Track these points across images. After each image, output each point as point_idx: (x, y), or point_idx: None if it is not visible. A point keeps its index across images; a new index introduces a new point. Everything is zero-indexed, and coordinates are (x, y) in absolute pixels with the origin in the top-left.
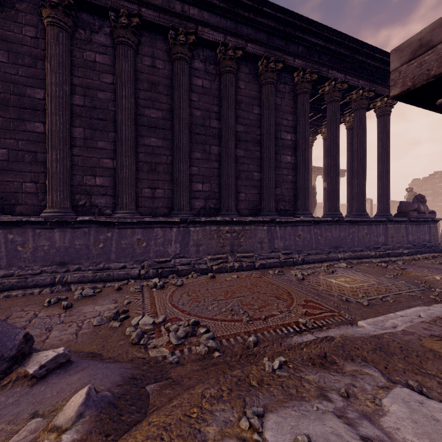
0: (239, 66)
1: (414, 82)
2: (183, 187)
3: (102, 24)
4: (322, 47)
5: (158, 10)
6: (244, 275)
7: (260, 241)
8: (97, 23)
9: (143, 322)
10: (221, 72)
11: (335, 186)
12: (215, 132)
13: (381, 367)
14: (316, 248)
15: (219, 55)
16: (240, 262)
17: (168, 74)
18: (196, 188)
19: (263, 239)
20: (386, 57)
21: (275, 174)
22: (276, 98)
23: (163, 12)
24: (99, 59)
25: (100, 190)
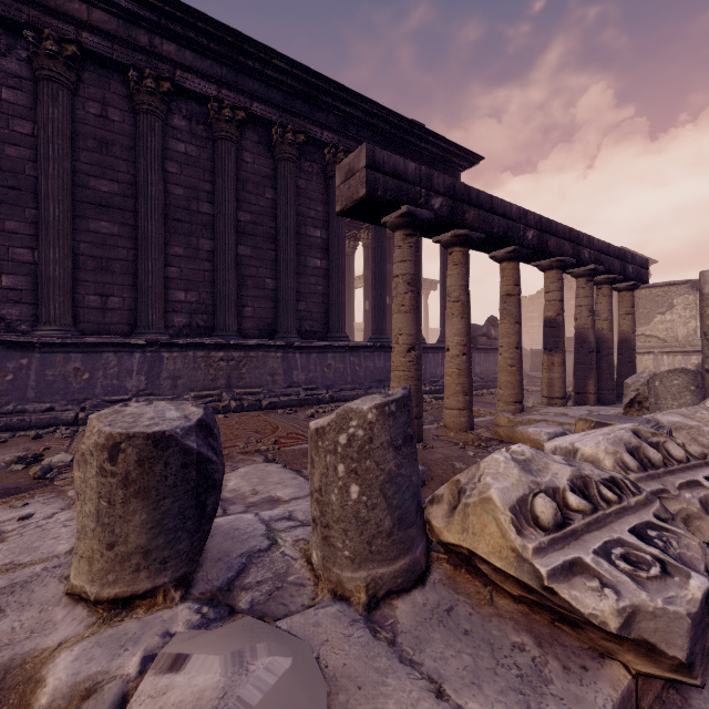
0: (245, 131)
1: (347, 203)
2: (152, 295)
3: (13, 43)
4: (361, 120)
5: (110, 39)
6: (237, 415)
7: (272, 372)
8: (4, 41)
9: (58, 460)
10: (215, 137)
11: (381, 302)
12: (206, 219)
13: (286, 462)
14: (353, 382)
15: (212, 113)
16: (241, 401)
17: (130, 131)
18: (176, 297)
19: (276, 369)
20: (443, 143)
21: (298, 282)
22: (300, 180)
23: (118, 43)
24: (8, 95)
25: (10, 296)
